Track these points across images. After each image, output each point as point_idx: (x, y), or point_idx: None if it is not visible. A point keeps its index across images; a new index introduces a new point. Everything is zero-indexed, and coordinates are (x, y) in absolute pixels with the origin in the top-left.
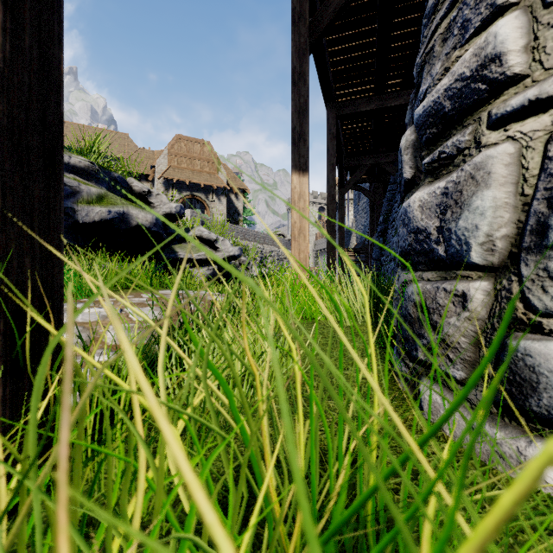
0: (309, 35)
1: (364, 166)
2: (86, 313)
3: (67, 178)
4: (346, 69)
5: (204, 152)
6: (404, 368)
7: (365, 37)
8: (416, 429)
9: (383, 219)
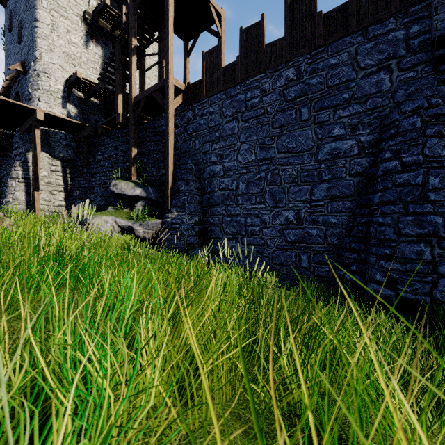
0: None
1: None
2: None
3: None
4: None
5: None
6: None
7: None
8: None
9: None
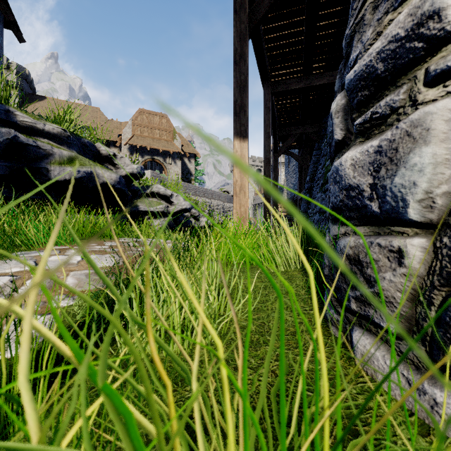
0: (249, 23)
1: (294, 135)
2: (51, 260)
3: (42, 142)
4: (279, 54)
5: (162, 123)
6: (336, 315)
7: (295, 27)
8: (351, 379)
9: (309, 179)
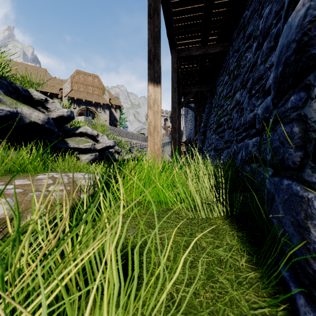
0: None
1: (192, 92)
2: None
3: None
4: (183, 26)
5: (94, 82)
6: None
7: (197, 3)
8: None
9: (203, 125)
